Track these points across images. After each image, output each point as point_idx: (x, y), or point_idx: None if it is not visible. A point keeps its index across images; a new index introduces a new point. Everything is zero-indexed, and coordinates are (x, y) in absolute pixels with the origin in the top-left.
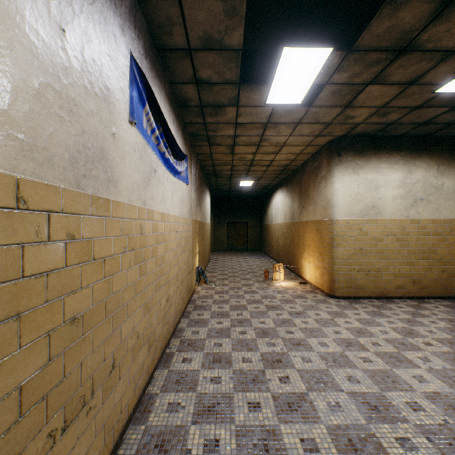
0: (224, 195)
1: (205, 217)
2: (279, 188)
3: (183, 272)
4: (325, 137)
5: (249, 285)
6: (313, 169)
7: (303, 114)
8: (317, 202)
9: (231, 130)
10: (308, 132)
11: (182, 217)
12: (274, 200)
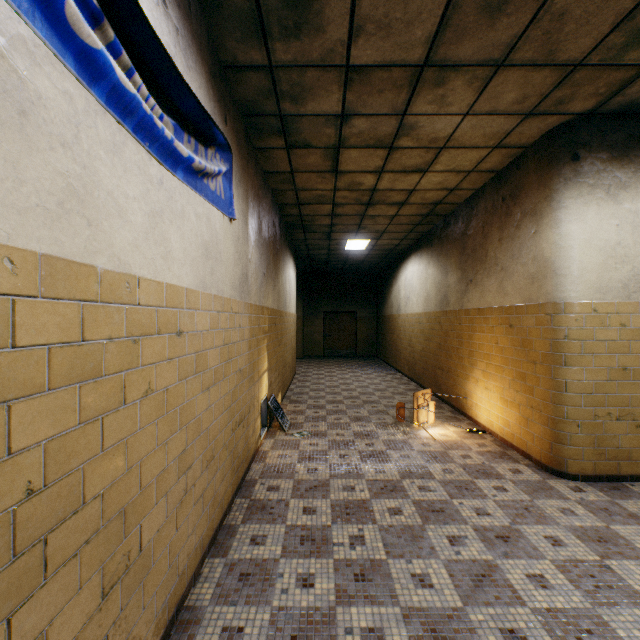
0: (319, 269)
1: (284, 301)
2: (413, 252)
3: (216, 433)
4: (545, 119)
5: (368, 435)
6: (497, 203)
7: (524, 22)
8: (510, 268)
9: (334, 95)
10: (511, 101)
11: (210, 294)
12: (402, 273)
